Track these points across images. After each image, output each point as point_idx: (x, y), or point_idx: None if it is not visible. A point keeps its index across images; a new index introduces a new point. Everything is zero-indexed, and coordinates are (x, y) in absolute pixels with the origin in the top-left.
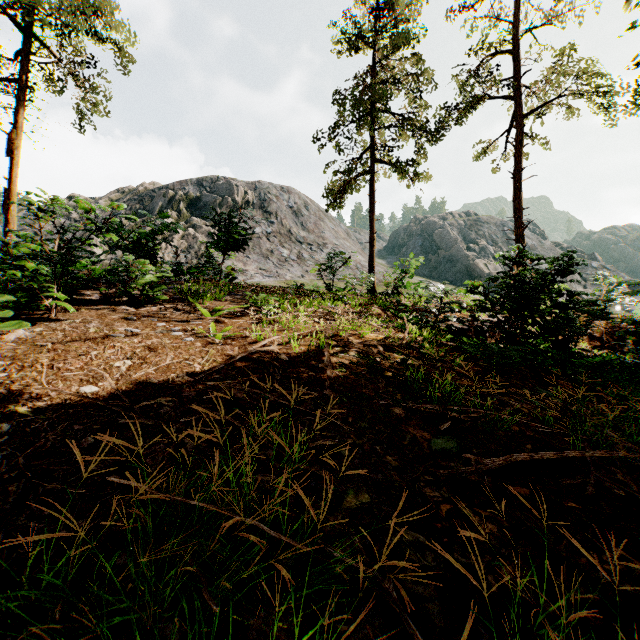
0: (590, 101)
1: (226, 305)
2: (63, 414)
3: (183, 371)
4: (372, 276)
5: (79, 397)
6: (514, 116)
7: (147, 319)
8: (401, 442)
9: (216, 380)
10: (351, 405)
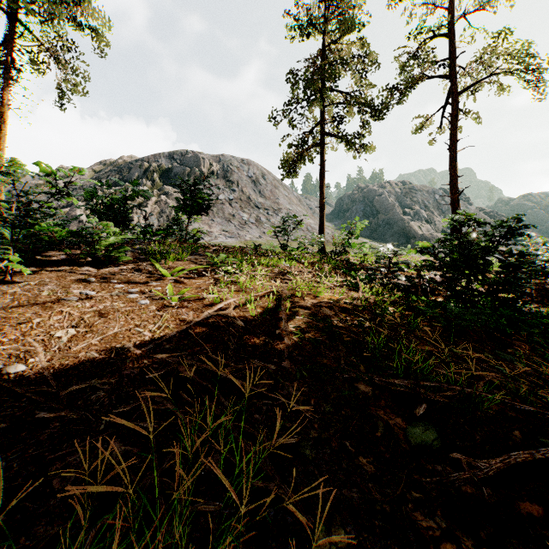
0: (520, 79)
1: (187, 265)
2: None
3: (131, 341)
4: (322, 237)
5: None
6: (450, 94)
7: (106, 280)
8: (373, 433)
9: (165, 352)
10: (312, 381)
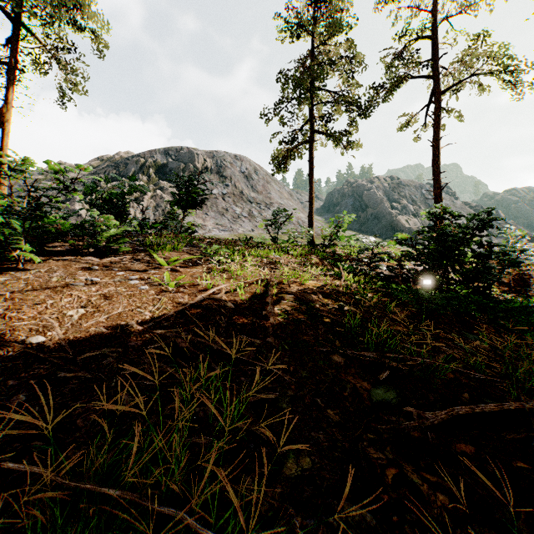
0: (499, 79)
1: (183, 255)
2: (1, 368)
3: (133, 319)
4: (311, 230)
5: (24, 348)
6: (433, 93)
7: (108, 268)
8: (341, 393)
9: (164, 328)
10: (292, 353)
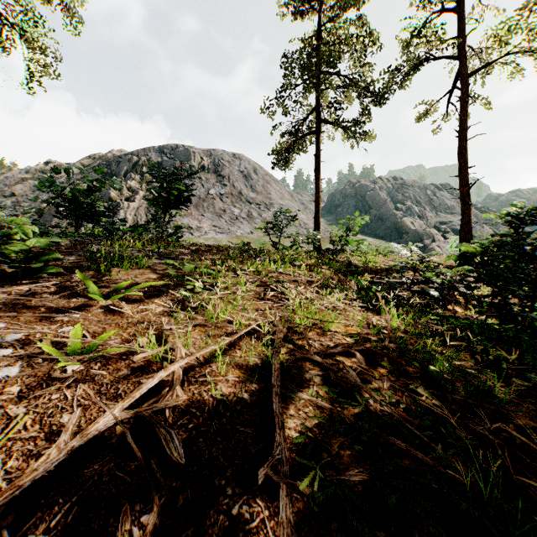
0: None
1: (145, 276)
2: None
3: None
4: (318, 234)
5: None
6: (458, 76)
7: None
8: None
9: None
10: None
